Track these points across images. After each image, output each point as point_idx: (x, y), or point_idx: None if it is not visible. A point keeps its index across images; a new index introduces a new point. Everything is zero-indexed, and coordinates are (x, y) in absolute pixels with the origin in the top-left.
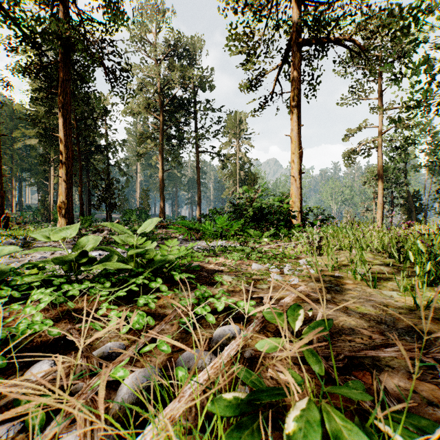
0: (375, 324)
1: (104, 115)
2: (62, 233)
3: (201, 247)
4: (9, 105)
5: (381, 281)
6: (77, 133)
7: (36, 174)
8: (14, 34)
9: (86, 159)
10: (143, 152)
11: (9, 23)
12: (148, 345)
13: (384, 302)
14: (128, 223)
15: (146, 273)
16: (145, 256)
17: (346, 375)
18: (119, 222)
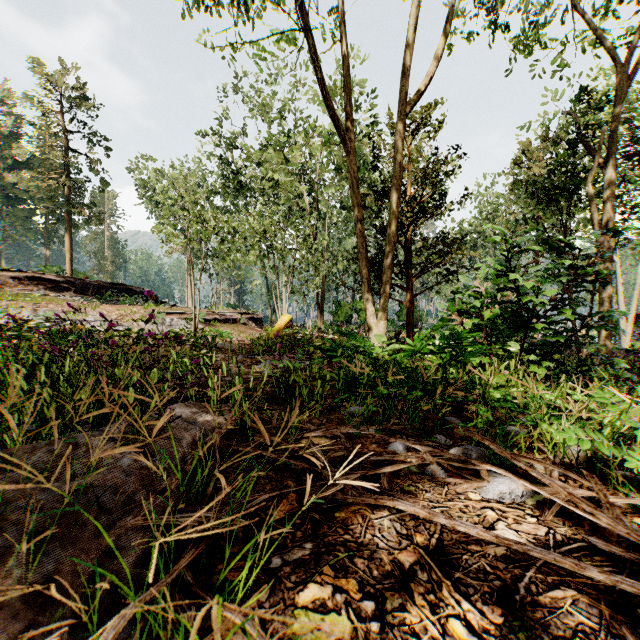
0: None
1: None
2: None
3: None
4: None
5: None
6: None
7: None
8: None
9: None
10: None
11: None
12: None
13: None
14: None
15: None
16: None
17: None
18: None
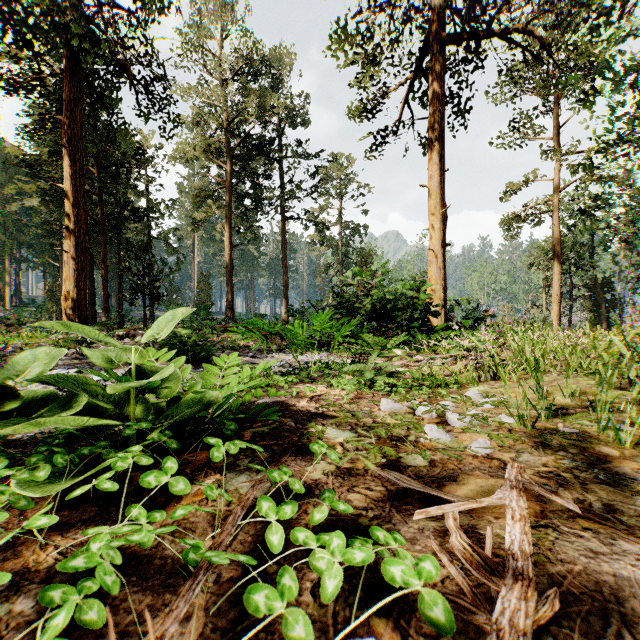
0: None
1: (140, 161)
2: None
3: (287, 364)
4: (1, 148)
5: None
6: (99, 188)
7: (42, 251)
8: None
9: (116, 229)
10: (201, 218)
11: None
12: None
13: None
14: None
15: (158, 433)
16: (161, 391)
17: None
18: None
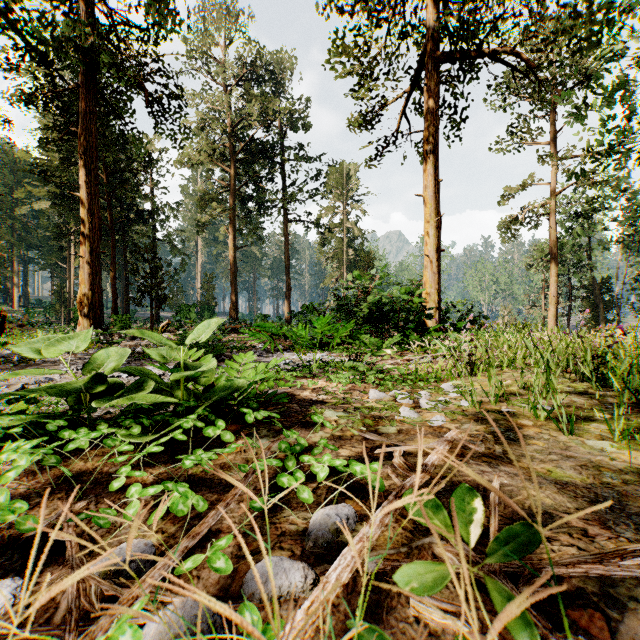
0: (587, 505)
1: (147, 166)
2: (64, 345)
3: (291, 363)
4: (10, 152)
5: (582, 423)
6: (108, 193)
7: (49, 253)
8: (13, 45)
9: (123, 231)
10: (206, 220)
11: (6, 28)
12: (192, 557)
13: (592, 460)
14: (181, 325)
15: (202, 409)
16: (200, 380)
17: (557, 618)
18: (169, 323)
